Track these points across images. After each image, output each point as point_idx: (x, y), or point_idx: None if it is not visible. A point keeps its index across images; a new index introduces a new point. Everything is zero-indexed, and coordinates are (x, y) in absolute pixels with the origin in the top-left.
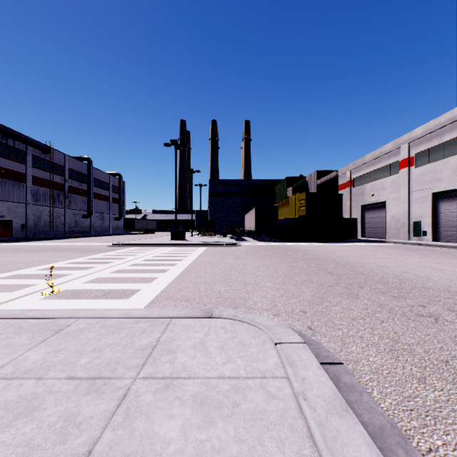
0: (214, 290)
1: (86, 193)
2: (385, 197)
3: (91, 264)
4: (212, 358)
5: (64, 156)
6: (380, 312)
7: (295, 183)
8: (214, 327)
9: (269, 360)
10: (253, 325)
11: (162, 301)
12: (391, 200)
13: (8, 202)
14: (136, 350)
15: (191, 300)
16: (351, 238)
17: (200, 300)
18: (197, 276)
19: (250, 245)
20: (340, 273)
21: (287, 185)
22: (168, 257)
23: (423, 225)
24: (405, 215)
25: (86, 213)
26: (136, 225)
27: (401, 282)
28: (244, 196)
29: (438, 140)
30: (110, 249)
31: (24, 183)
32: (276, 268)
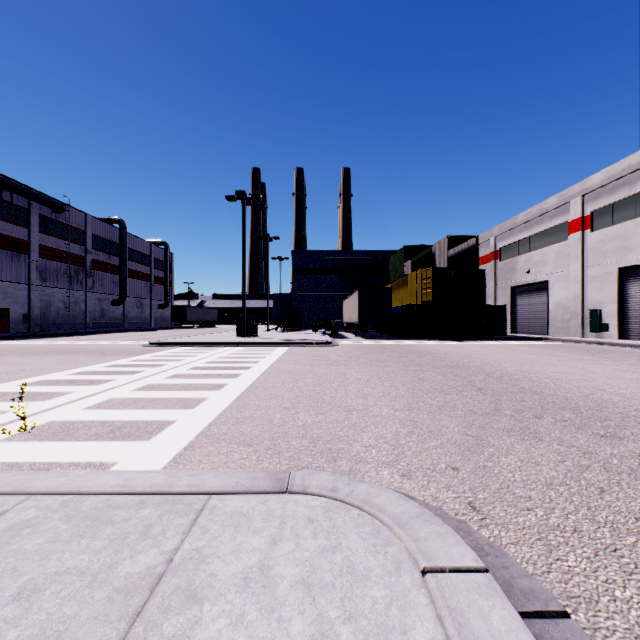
0: (296, 423)
1: (116, 269)
2: (547, 275)
3: (108, 375)
4: (282, 624)
5: (85, 217)
6: (590, 469)
7: (417, 255)
8: (292, 519)
9: (416, 630)
10: (370, 513)
11: (206, 445)
12: (556, 279)
13: (2, 282)
14: (112, 595)
15: (255, 444)
16: (498, 335)
17: (271, 444)
18: (270, 396)
19: (351, 344)
20: (497, 390)
21: (404, 257)
22: (228, 363)
23: (604, 315)
24: (576, 300)
25: (117, 299)
26: (189, 315)
27: (600, 407)
28: (342, 274)
29: (626, 190)
30: (145, 351)
31: (27, 255)
32: (395, 382)
